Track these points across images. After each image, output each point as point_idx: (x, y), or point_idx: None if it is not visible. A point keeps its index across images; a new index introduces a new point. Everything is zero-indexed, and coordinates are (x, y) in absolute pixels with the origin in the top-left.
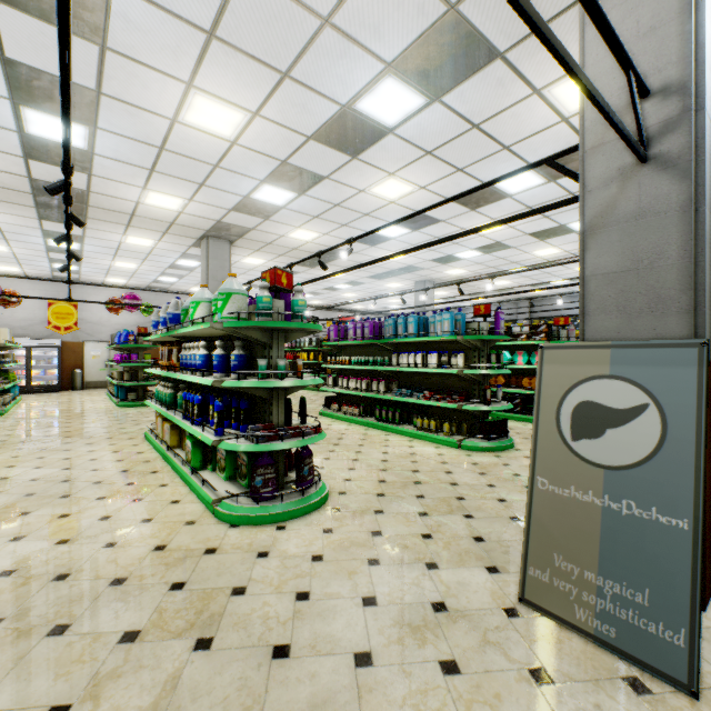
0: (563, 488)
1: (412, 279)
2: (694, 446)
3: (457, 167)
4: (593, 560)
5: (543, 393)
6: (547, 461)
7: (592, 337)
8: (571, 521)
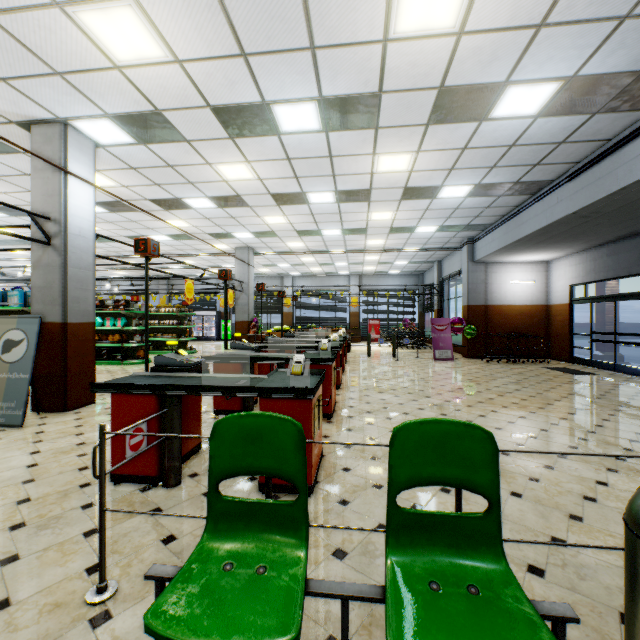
0: None
1: None
2: (35, 350)
3: (28, 189)
4: (3, 398)
5: None
6: None
7: (35, 313)
8: None
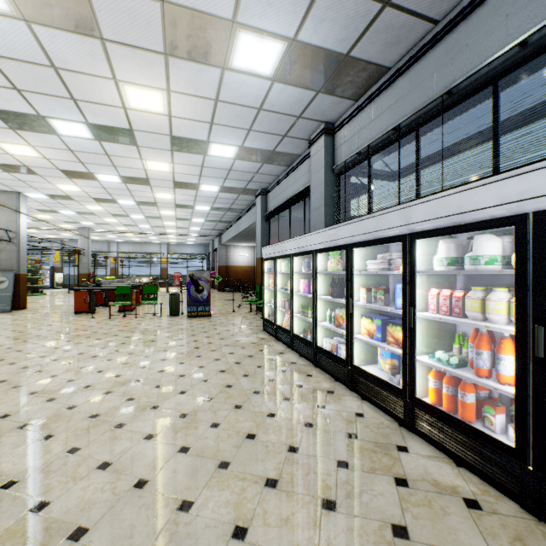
0: None
1: None
2: (13, 284)
3: None
4: None
5: None
6: None
7: (2, 270)
8: None
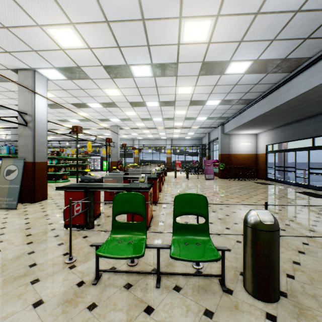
0: (3, 185)
1: (10, 125)
2: (22, 174)
3: (11, 97)
4: (7, 196)
5: (2, 168)
6: (1, 181)
7: (19, 157)
8: (4, 191)
